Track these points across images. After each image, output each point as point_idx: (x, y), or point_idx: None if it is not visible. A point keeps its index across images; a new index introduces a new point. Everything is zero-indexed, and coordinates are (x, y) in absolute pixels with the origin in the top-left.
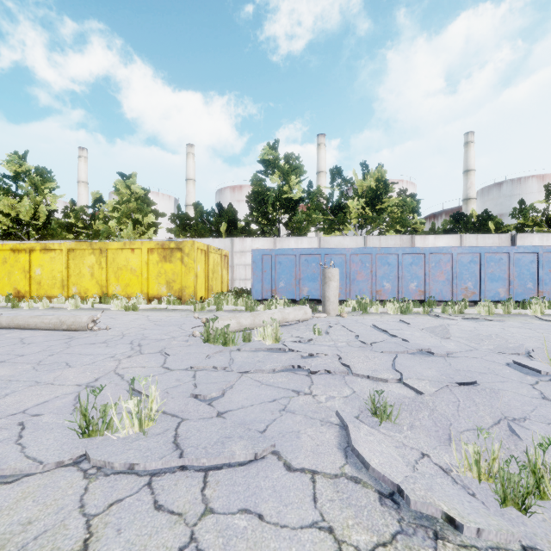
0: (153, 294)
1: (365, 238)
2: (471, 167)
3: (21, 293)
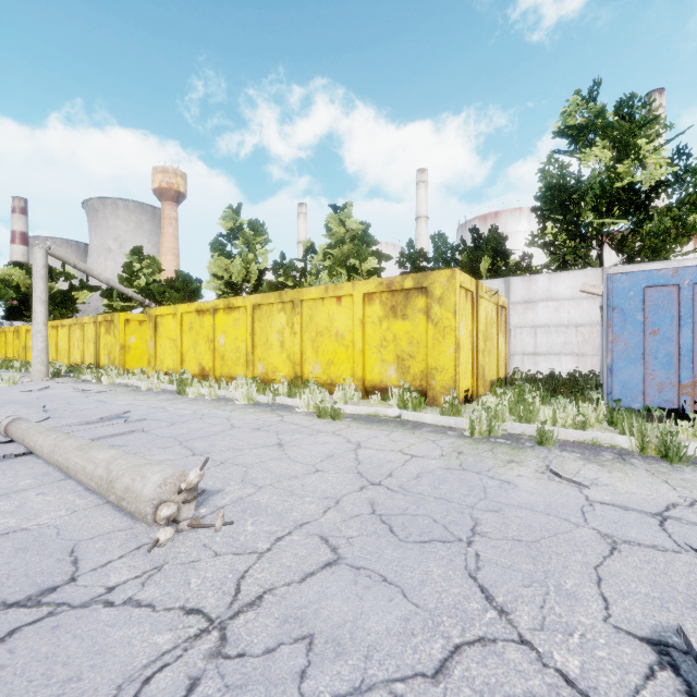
0: (372, 381)
1: None
2: None
3: (206, 370)
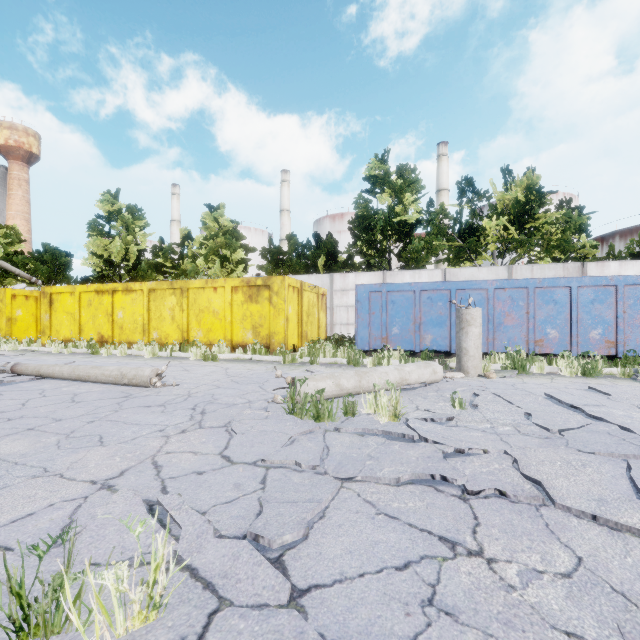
0: (238, 341)
1: (509, 268)
2: None
3: (105, 338)
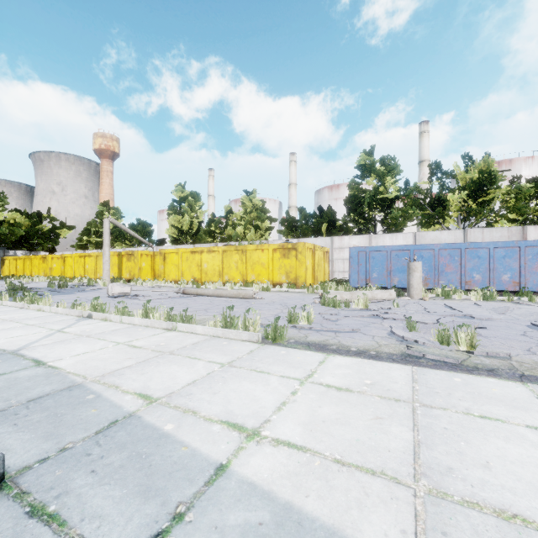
0: (276, 282)
1: (465, 231)
2: None
3: (196, 279)
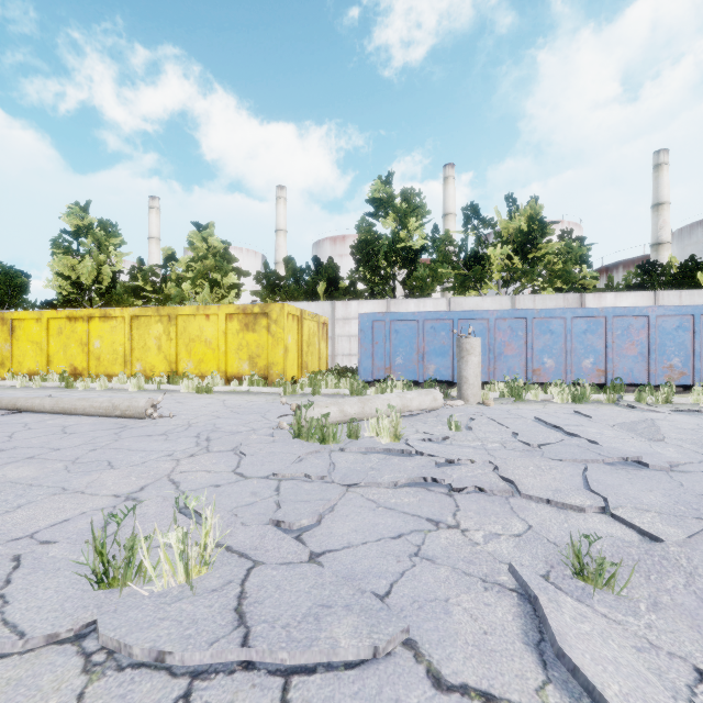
0: (233, 373)
1: (513, 298)
2: (664, 199)
3: (79, 370)
